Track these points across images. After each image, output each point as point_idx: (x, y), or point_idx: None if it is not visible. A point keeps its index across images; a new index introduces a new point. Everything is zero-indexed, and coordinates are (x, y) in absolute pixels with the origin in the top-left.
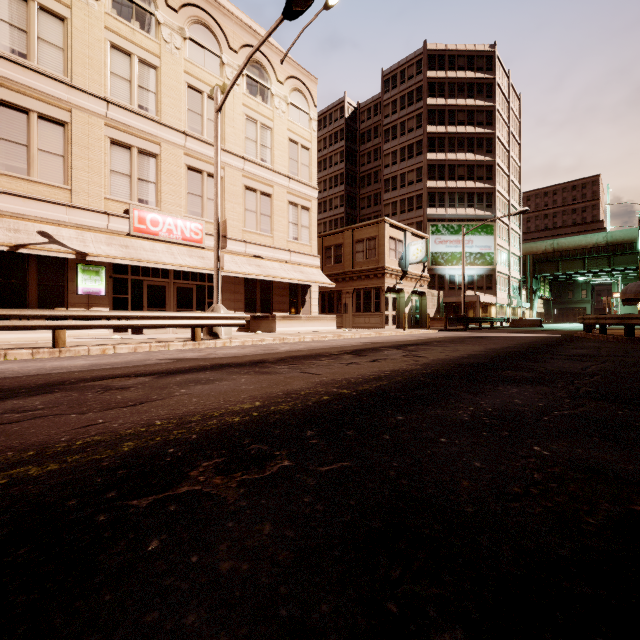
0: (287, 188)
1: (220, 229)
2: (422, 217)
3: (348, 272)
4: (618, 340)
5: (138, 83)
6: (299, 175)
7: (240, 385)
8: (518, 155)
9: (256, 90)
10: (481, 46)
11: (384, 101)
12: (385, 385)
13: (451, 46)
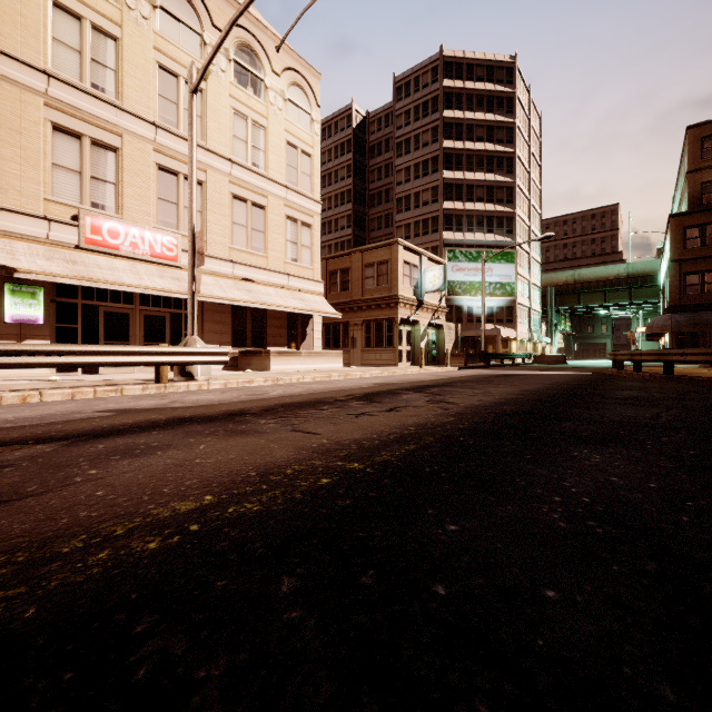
0: (284, 200)
1: (196, 241)
2: (438, 242)
3: (356, 301)
4: (656, 378)
5: (91, 55)
6: (299, 185)
7: (193, 457)
8: (539, 178)
9: (246, 80)
10: (501, 56)
11: (396, 110)
12: (413, 452)
13: (469, 54)
